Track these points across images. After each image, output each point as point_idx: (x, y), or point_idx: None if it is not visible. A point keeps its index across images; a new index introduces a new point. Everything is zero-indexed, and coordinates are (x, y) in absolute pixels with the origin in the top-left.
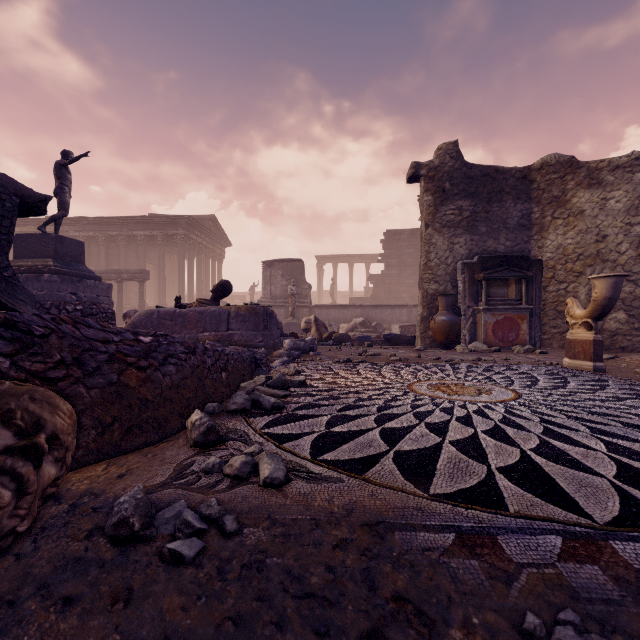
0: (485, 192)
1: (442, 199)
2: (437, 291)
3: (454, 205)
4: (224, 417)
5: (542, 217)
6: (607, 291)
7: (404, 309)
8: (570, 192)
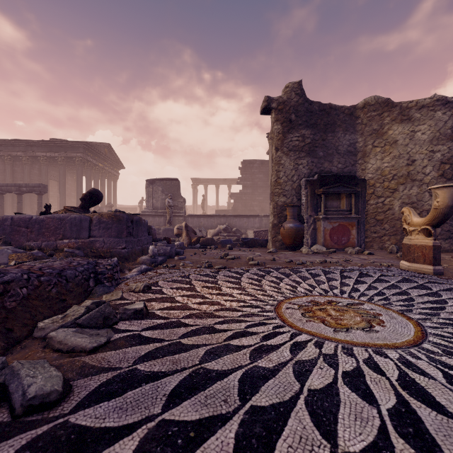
0: (322, 124)
1: (289, 128)
2: (285, 203)
3: (298, 133)
4: None
5: (365, 146)
6: (449, 200)
7: (256, 218)
8: (386, 126)
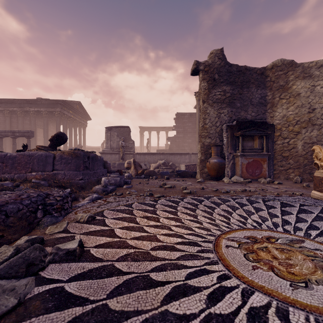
0: (239, 81)
1: (213, 85)
2: (210, 143)
3: (220, 89)
4: None
5: (273, 98)
6: None
7: (187, 155)
8: (291, 82)
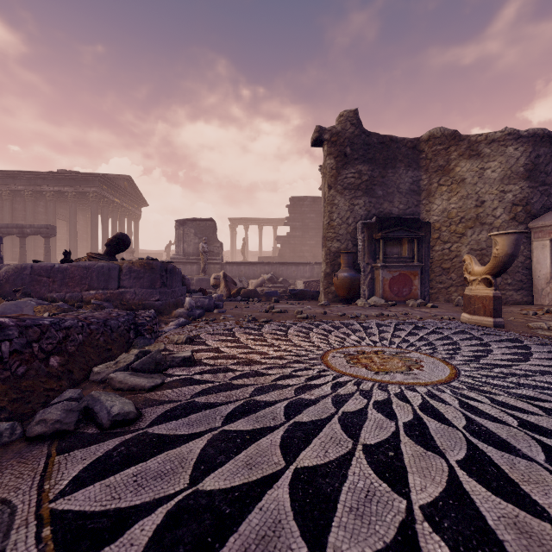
0: (381, 158)
1: (343, 163)
2: (339, 249)
3: (354, 169)
4: (12, 454)
5: (429, 184)
6: (509, 248)
7: (307, 266)
8: (453, 162)
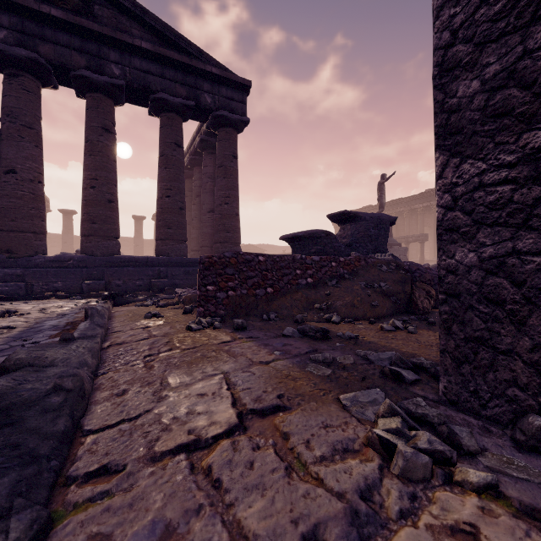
0: None
1: None
2: None
3: None
4: None
5: None
6: None
7: None
8: None
